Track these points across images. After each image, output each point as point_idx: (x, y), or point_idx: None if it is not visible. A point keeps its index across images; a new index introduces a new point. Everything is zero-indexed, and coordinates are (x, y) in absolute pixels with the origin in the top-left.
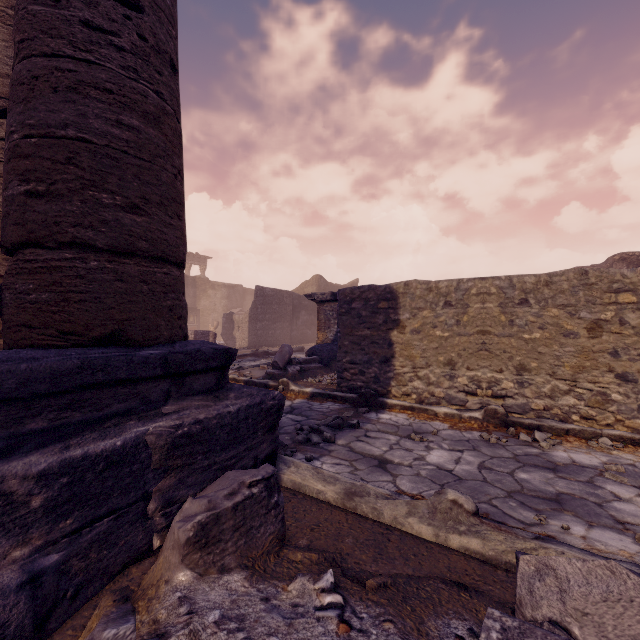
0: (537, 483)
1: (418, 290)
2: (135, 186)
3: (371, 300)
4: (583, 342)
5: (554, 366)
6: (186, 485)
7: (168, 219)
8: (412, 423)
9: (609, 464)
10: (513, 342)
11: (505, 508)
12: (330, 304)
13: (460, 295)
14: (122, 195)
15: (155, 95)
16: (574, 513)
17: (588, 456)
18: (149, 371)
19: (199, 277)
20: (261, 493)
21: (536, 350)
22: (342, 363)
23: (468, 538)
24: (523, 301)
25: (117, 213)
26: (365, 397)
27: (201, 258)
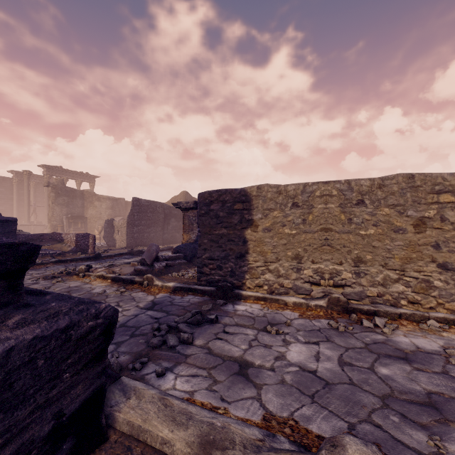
0: (401, 380)
1: (269, 193)
2: None
3: (228, 202)
4: (410, 237)
5: (386, 258)
6: None
7: None
8: (266, 314)
9: (447, 348)
10: (351, 238)
11: (390, 428)
12: (193, 211)
13: (306, 197)
14: None
15: None
16: None
17: (426, 340)
18: None
19: (87, 191)
20: None
21: (371, 244)
22: (202, 259)
23: None
24: (360, 202)
25: None
26: (222, 290)
27: (90, 177)
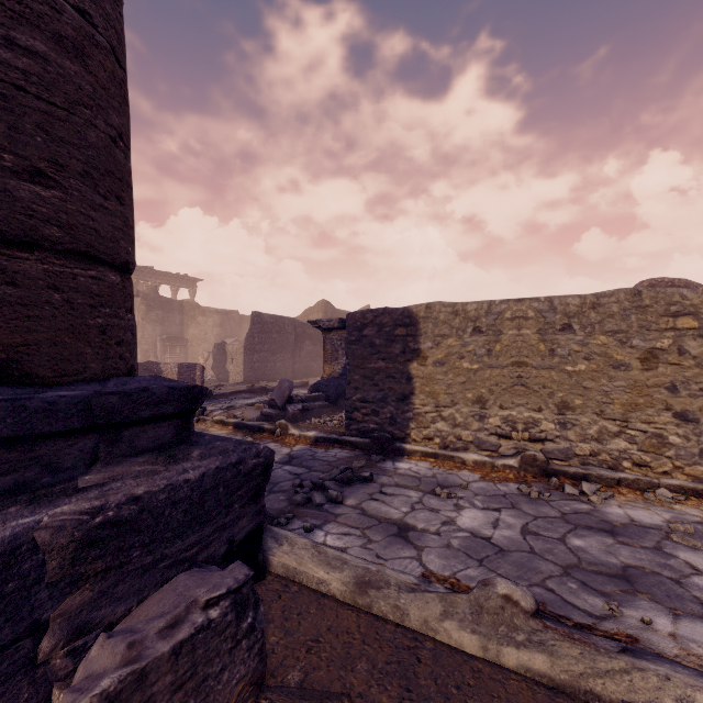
0: (596, 552)
1: (442, 314)
2: (39, 142)
3: (386, 326)
4: (636, 375)
5: (602, 403)
6: (113, 598)
7: (99, 199)
8: (436, 474)
9: (674, 522)
10: (554, 375)
11: (564, 593)
12: (338, 332)
13: (492, 320)
14: (15, 153)
15: (76, 13)
16: (650, 596)
17: (647, 512)
18: (58, 423)
19: (187, 302)
20: (225, 616)
21: (581, 385)
22: (352, 401)
23: (529, 653)
24: (566, 327)
25: (5, 180)
26: (379, 442)
27: (190, 280)
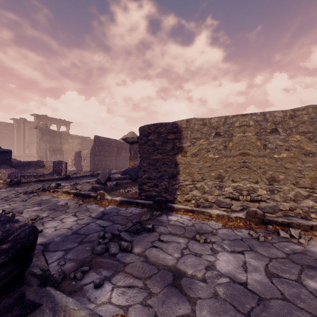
0: None
1: (196, 125)
2: None
3: (162, 133)
4: None
5: (297, 177)
6: None
7: None
8: (194, 223)
9: None
10: (266, 161)
11: None
12: (137, 144)
13: (227, 127)
14: None
15: None
16: None
17: None
18: None
19: (63, 132)
20: None
21: (283, 166)
22: (142, 179)
23: None
24: (274, 130)
25: None
26: (158, 203)
27: (67, 122)
